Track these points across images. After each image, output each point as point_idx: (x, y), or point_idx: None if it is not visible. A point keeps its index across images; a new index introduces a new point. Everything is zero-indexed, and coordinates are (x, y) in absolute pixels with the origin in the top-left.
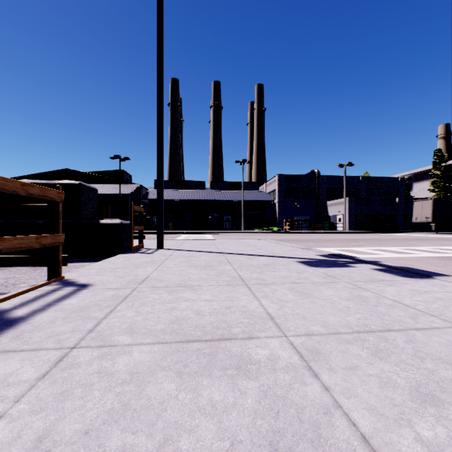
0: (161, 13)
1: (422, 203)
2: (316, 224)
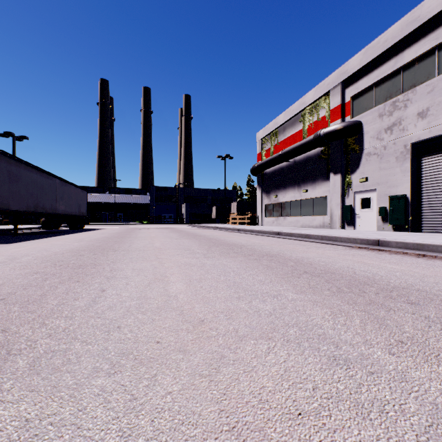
0: None
1: (214, 208)
2: (167, 219)
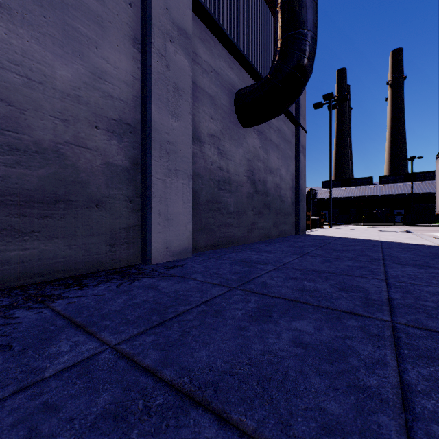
0: (330, 136)
1: None
2: None
